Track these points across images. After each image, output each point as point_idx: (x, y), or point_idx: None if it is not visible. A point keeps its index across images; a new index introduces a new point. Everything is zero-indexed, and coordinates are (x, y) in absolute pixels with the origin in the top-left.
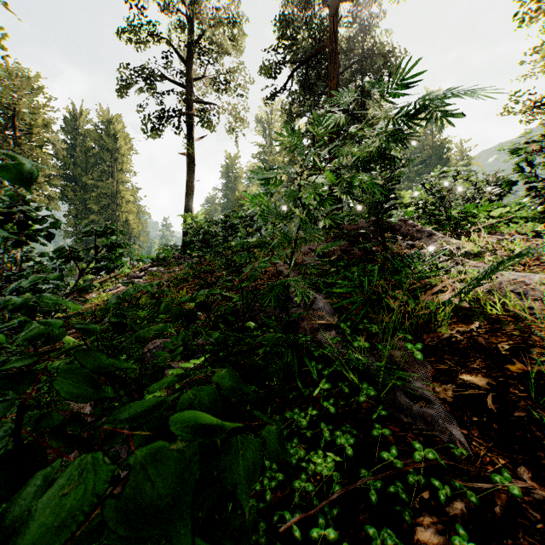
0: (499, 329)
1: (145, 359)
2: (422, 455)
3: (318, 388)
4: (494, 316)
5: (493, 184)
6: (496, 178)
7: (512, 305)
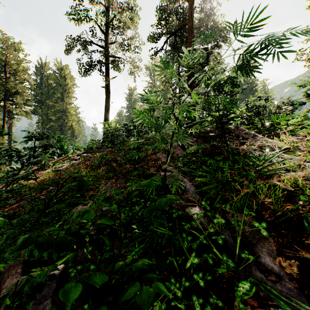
0: None
1: (70, 220)
2: None
3: (189, 261)
4: None
5: (286, 104)
6: (288, 101)
7: None
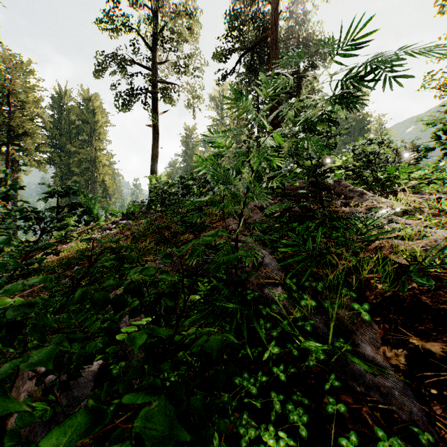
0: (440, 288)
1: (106, 309)
2: (387, 445)
3: (267, 352)
4: (433, 273)
5: (410, 150)
6: (413, 145)
7: None
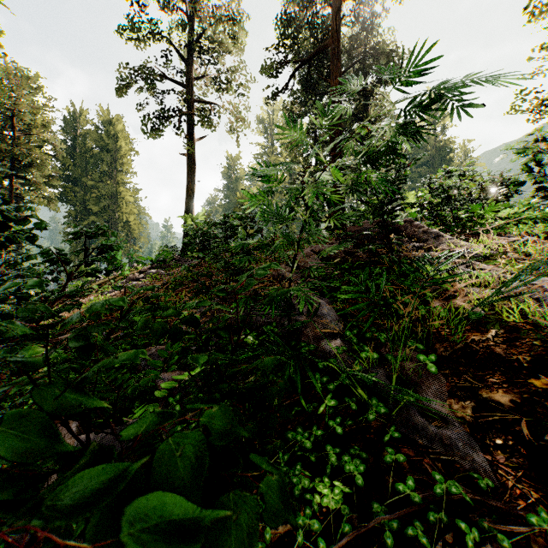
0: (518, 339)
1: (139, 368)
2: (444, 488)
3: (323, 405)
4: (511, 323)
5: (499, 184)
6: (502, 178)
7: (530, 312)
